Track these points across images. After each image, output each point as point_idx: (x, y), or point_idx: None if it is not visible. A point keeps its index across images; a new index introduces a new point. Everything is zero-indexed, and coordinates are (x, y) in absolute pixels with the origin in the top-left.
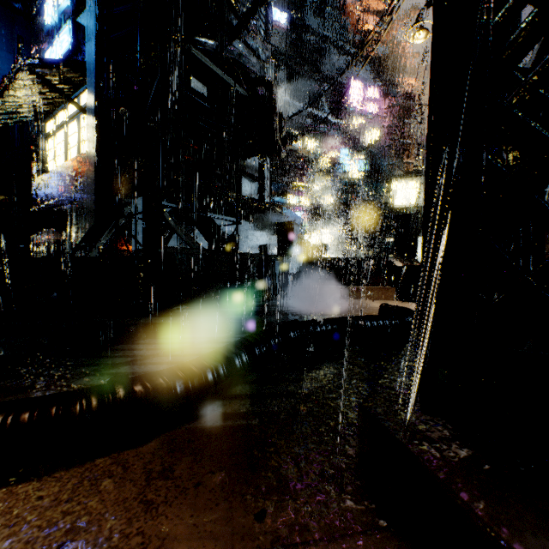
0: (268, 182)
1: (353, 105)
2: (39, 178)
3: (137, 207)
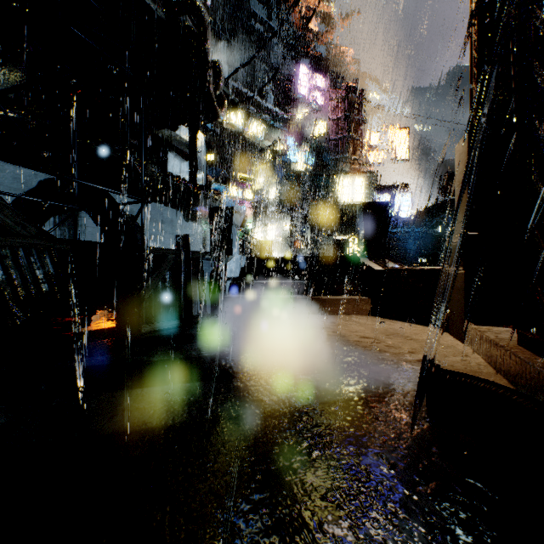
0: (204, 164)
1: (300, 91)
2: None
3: None
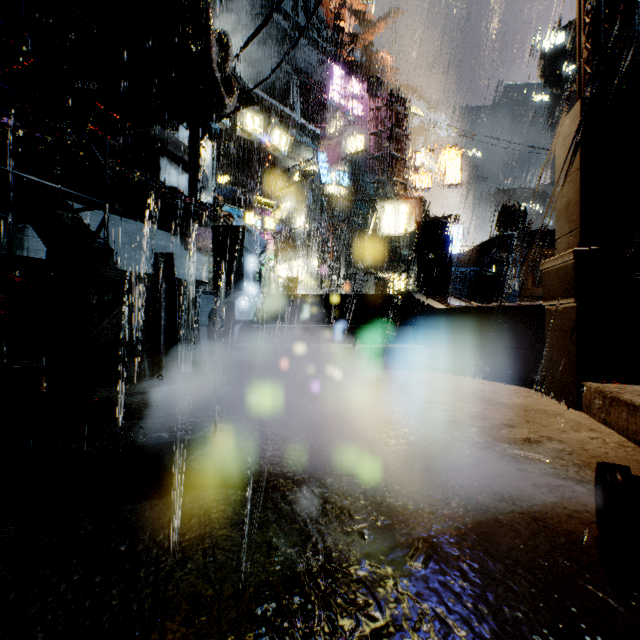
0: (211, 180)
1: (332, 97)
2: None
3: None
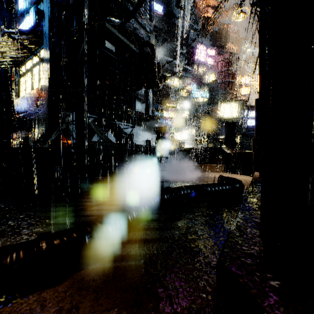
0: (151, 103)
1: (200, 59)
2: (16, 100)
3: (73, 117)
